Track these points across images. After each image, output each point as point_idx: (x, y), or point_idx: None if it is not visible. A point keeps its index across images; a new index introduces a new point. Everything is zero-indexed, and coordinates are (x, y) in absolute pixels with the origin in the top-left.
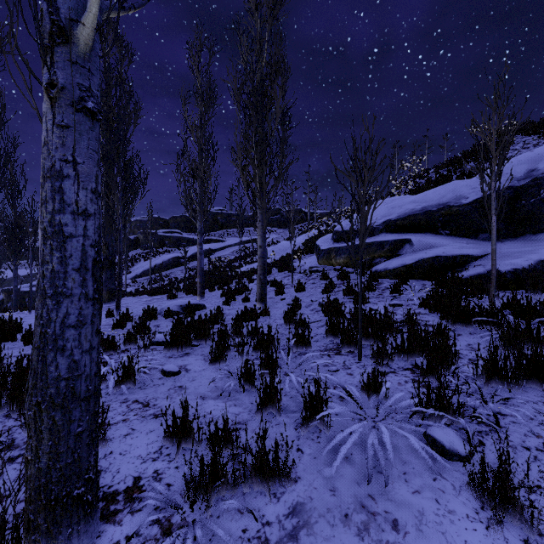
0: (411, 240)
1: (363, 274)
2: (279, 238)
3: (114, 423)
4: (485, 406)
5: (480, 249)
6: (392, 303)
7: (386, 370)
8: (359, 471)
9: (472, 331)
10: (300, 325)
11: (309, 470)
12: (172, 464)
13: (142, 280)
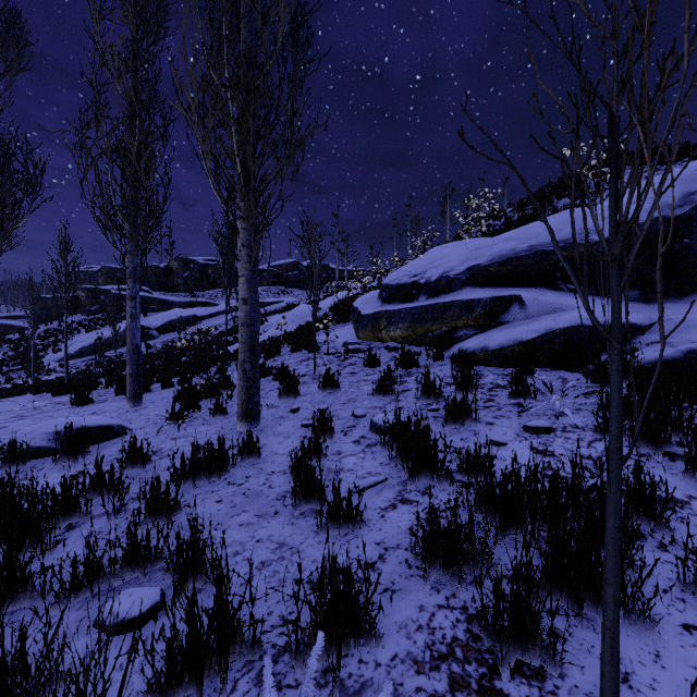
0: (522, 297)
1: (440, 356)
2: (297, 302)
3: None
4: None
5: (642, 314)
6: (532, 426)
7: None
8: None
9: None
10: (335, 513)
11: None
12: None
13: (78, 363)
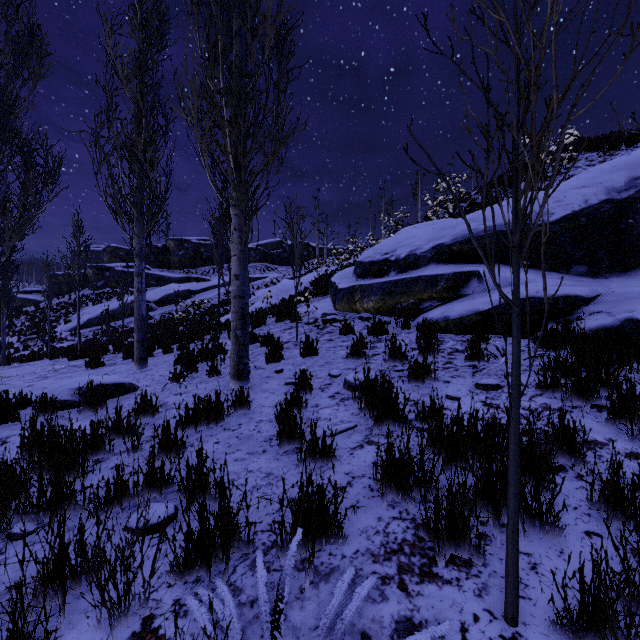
0: (480, 272)
1: (407, 325)
2: (280, 277)
3: None
4: None
5: (588, 287)
6: (483, 384)
7: None
8: None
9: None
10: (312, 450)
11: None
12: None
13: (86, 333)
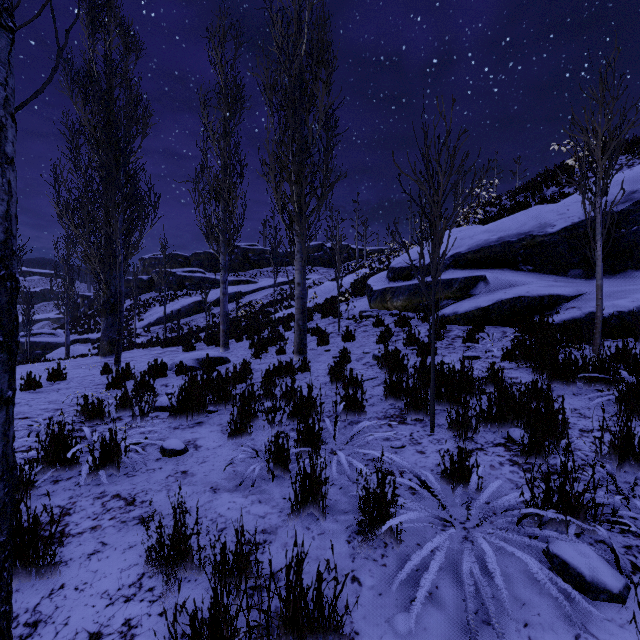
0: (486, 277)
1: (426, 319)
2: (322, 279)
3: (77, 533)
4: (624, 503)
5: (573, 288)
6: (466, 355)
7: (470, 446)
8: (452, 620)
9: (575, 390)
10: (350, 383)
11: (373, 618)
12: (156, 607)
13: (156, 329)
